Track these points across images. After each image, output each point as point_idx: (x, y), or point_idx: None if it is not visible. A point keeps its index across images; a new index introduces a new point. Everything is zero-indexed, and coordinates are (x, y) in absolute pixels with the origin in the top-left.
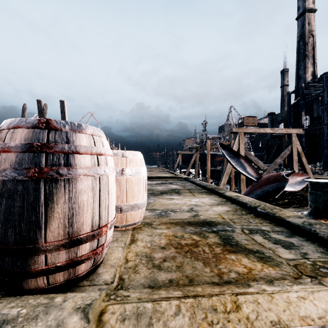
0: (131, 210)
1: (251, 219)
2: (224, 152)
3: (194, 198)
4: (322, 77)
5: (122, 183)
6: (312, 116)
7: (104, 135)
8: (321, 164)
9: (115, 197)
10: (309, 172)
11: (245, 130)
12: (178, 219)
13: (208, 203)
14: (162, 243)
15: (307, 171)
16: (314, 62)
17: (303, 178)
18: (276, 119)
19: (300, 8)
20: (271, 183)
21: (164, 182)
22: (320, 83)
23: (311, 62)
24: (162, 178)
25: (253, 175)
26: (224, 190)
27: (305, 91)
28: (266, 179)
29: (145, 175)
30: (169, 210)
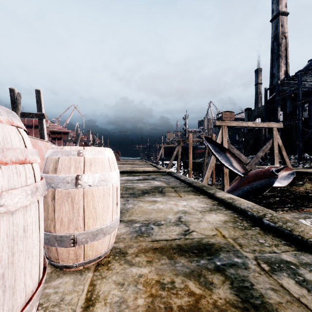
0: (93, 240)
1: (260, 238)
2: (210, 146)
3: (181, 200)
4: (297, 75)
5: (77, 199)
6: (286, 111)
7: (3, 116)
8: (295, 157)
9: (35, 250)
10: (289, 166)
11: (228, 124)
12: (164, 239)
13: (198, 209)
14: (138, 309)
15: (287, 164)
16: (286, 62)
17: (288, 173)
18: (252, 114)
19: (274, 11)
20: (260, 179)
21: (146, 177)
22: (294, 81)
23: (284, 62)
24: (144, 172)
25: (239, 170)
26: (213, 190)
27: (280, 88)
28: (254, 175)
29: (116, 182)
30: (152, 222)
